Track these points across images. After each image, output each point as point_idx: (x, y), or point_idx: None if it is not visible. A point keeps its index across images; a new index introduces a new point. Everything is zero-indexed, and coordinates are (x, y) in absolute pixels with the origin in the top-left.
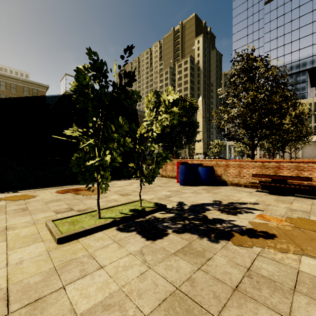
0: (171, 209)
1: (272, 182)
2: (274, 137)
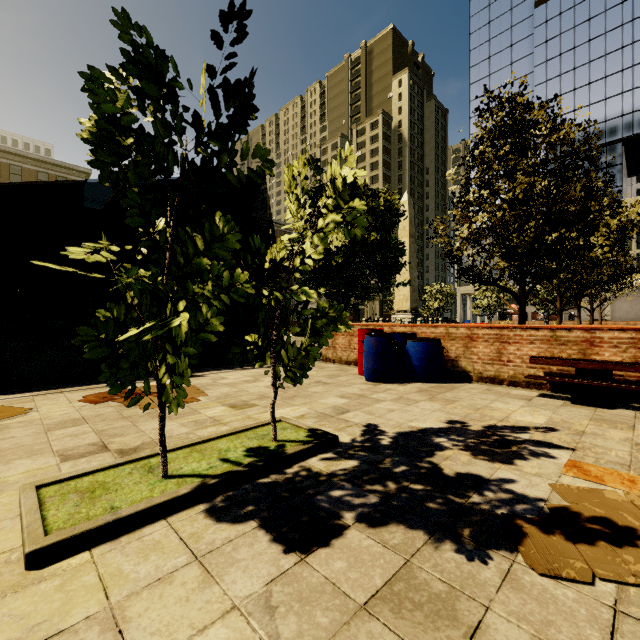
0: (349, 446)
1: (577, 377)
2: (564, 276)
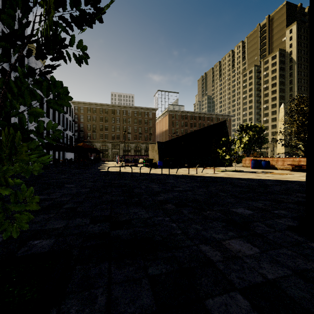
0: (245, 171)
1: (295, 167)
2: None
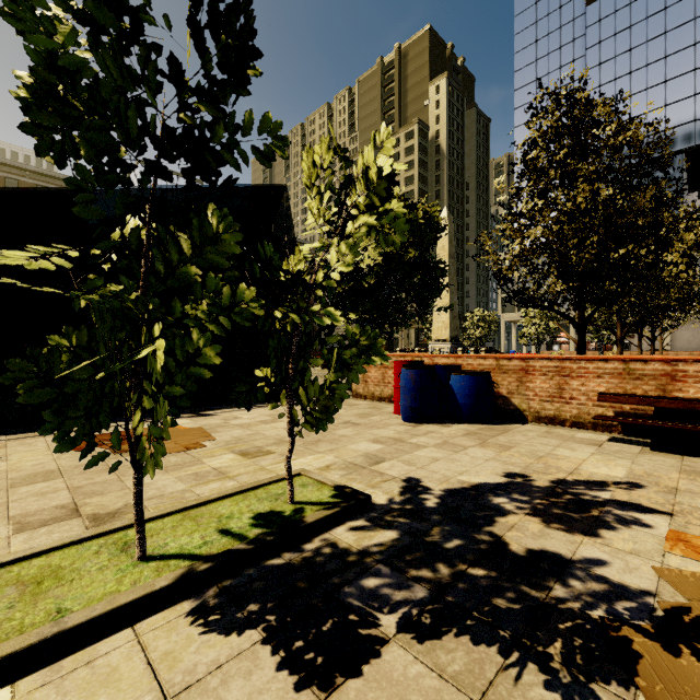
0: (386, 510)
1: (656, 418)
2: (626, 300)
